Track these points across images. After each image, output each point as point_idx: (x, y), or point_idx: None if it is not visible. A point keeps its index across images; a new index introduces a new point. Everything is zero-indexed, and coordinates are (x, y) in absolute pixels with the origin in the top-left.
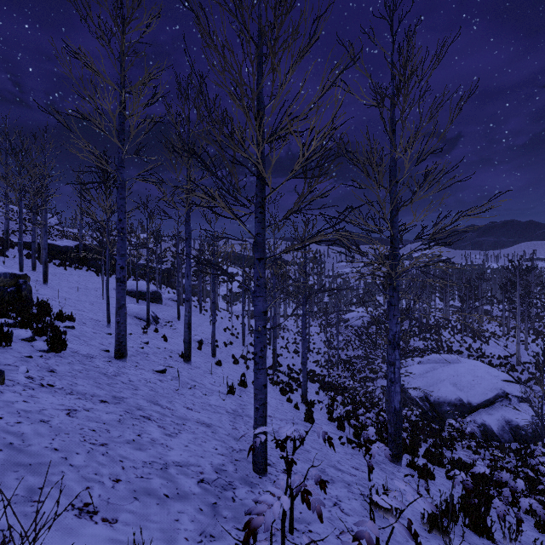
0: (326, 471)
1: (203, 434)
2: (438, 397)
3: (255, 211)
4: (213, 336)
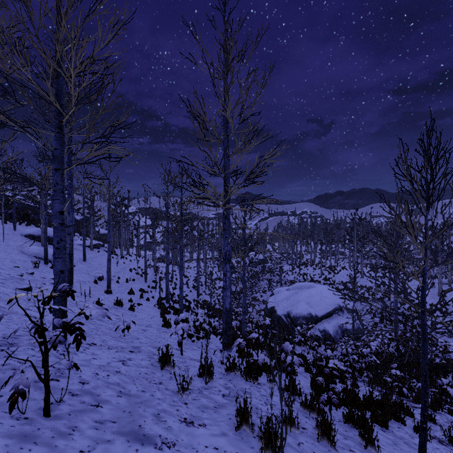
0: (141, 347)
1: (21, 321)
2: (296, 313)
3: (54, 131)
4: (108, 271)
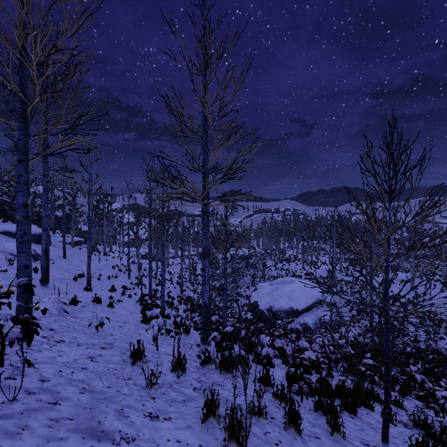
0: (114, 344)
1: None
2: (278, 307)
3: (18, 121)
4: (88, 268)
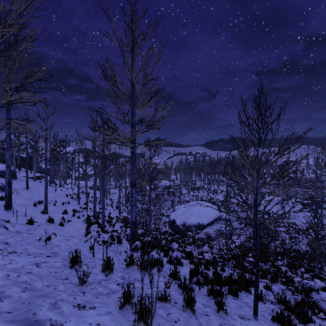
0: (58, 253)
1: None
2: (190, 223)
3: None
4: (45, 196)
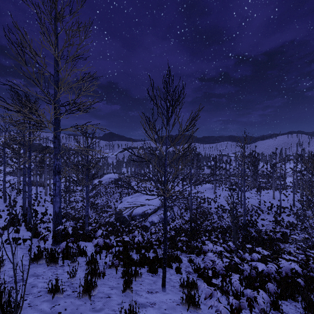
0: None
1: None
2: (135, 213)
3: None
4: None
